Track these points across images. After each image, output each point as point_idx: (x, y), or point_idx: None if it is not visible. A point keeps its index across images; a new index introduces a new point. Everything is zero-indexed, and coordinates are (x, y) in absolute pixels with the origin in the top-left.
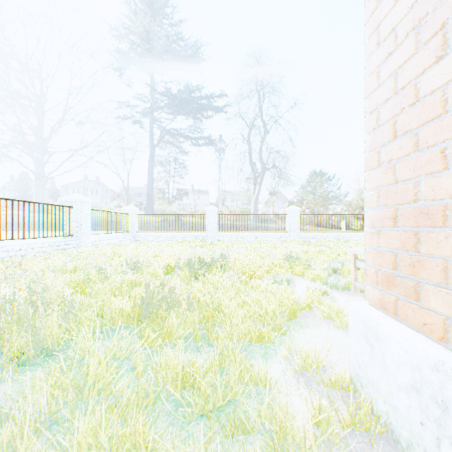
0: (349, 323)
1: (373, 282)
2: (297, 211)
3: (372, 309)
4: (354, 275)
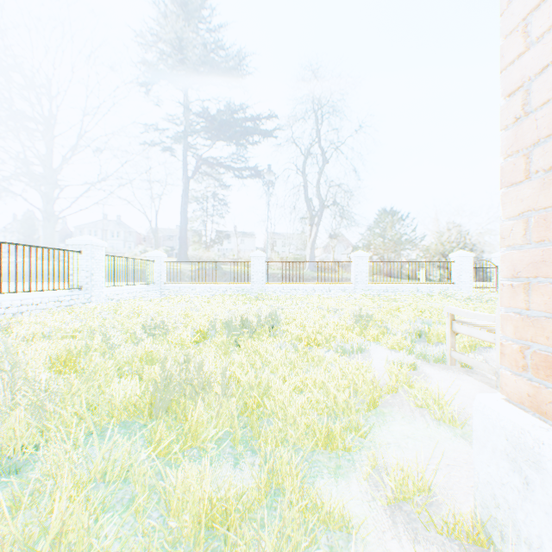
0: (475, 430)
1: (517, 367)
2: (365, 257)
3: (520, 413)
4: (451, 342)
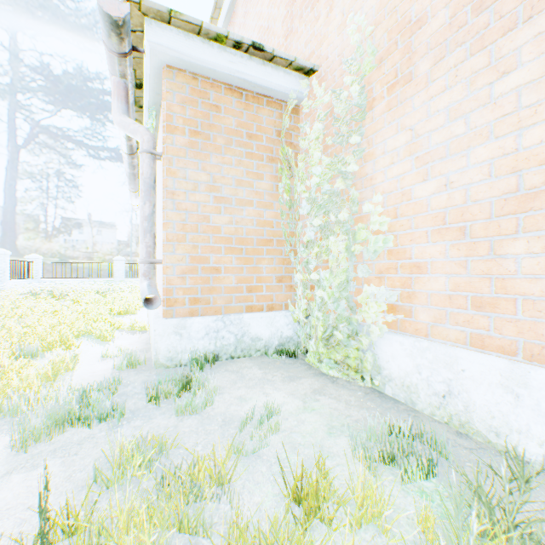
0: None
1: None
2: None
3: None
4: None
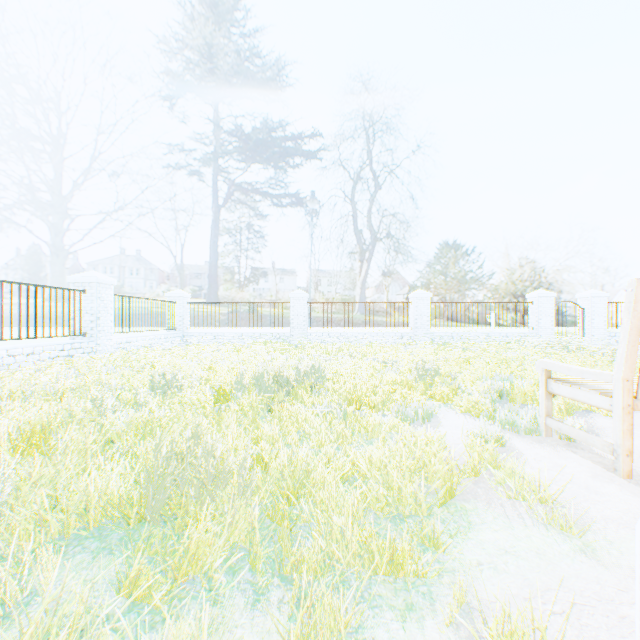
0: None
1: None
2: (427, 298)
3: None
4: (546, 406)
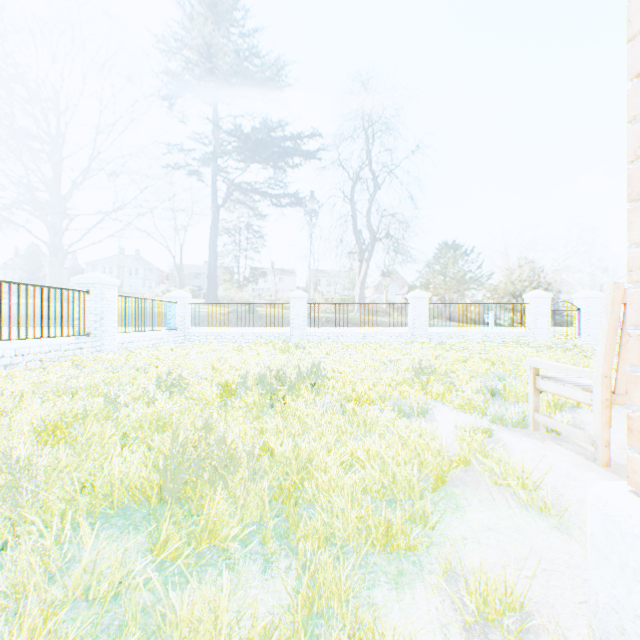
0: (591, 534)
1: None
2: (425, 298)
3: None
4: (534, 402)
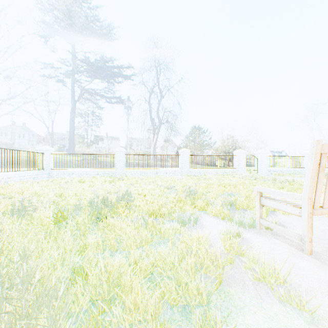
0: None
1: None
2: (188, 152)
3: None
4: (260, 212)
